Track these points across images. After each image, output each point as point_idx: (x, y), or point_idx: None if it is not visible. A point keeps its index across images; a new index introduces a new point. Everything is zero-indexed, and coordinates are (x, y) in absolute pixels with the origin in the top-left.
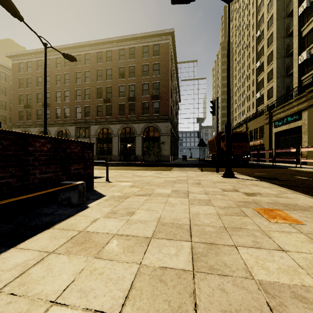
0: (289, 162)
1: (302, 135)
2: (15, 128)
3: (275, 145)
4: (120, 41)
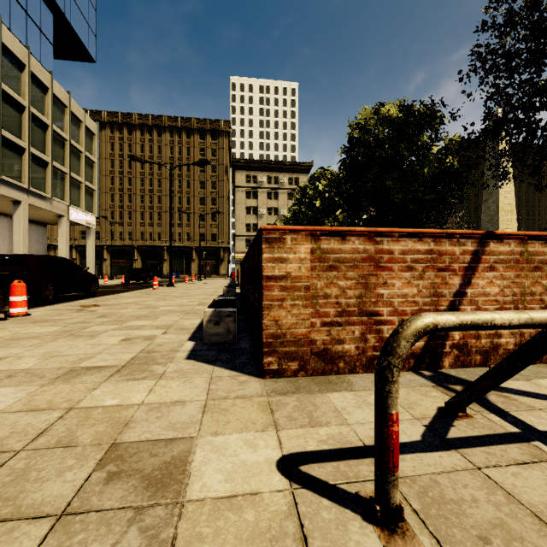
0: None
1: None
2: None
3: None
4: None
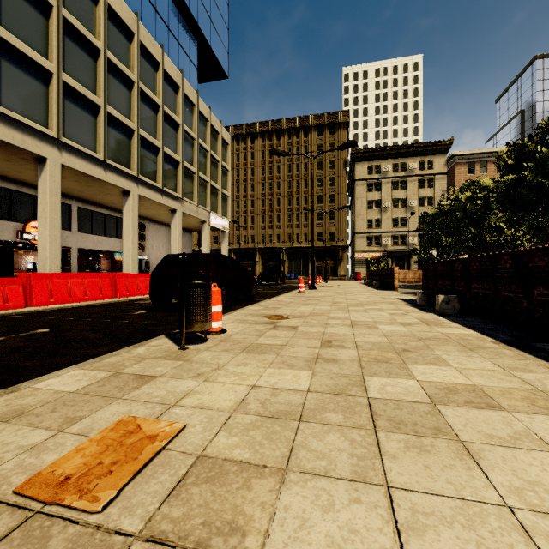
0: None
1: None
2: None
3: None
4: None
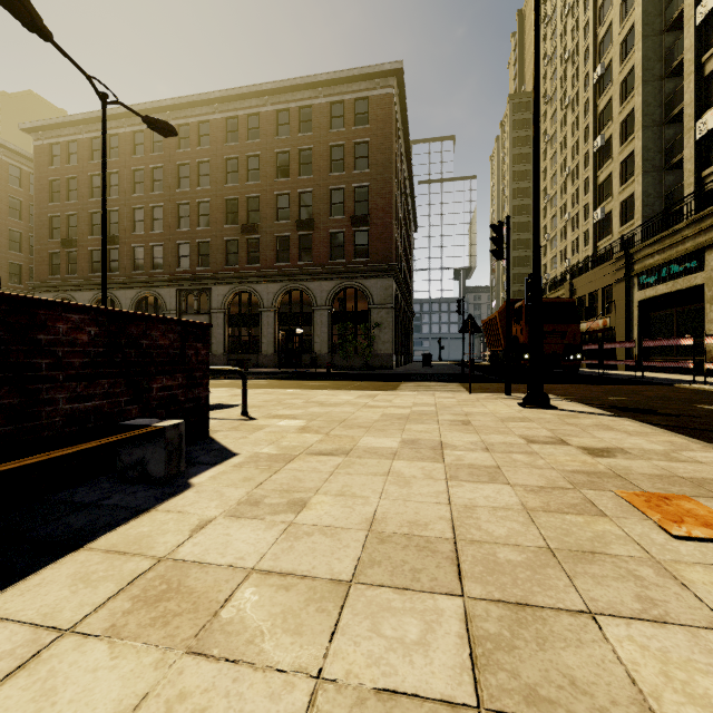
0: (673, 370)
1: (706, 306)
2: (42, 293)
3: (640, 329)
4: (278, 93)
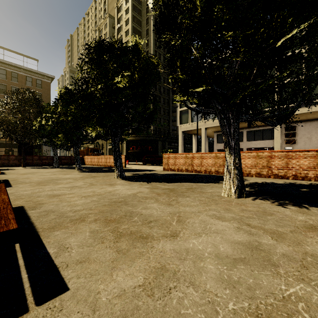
0: None
1: None
2: None
3: (109, 153)
4: (1, 62)
